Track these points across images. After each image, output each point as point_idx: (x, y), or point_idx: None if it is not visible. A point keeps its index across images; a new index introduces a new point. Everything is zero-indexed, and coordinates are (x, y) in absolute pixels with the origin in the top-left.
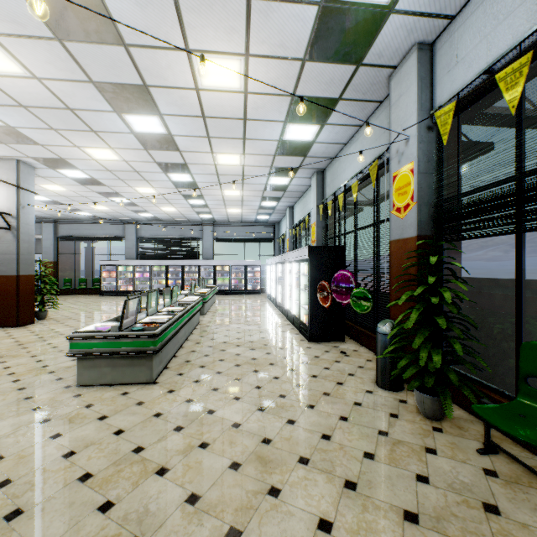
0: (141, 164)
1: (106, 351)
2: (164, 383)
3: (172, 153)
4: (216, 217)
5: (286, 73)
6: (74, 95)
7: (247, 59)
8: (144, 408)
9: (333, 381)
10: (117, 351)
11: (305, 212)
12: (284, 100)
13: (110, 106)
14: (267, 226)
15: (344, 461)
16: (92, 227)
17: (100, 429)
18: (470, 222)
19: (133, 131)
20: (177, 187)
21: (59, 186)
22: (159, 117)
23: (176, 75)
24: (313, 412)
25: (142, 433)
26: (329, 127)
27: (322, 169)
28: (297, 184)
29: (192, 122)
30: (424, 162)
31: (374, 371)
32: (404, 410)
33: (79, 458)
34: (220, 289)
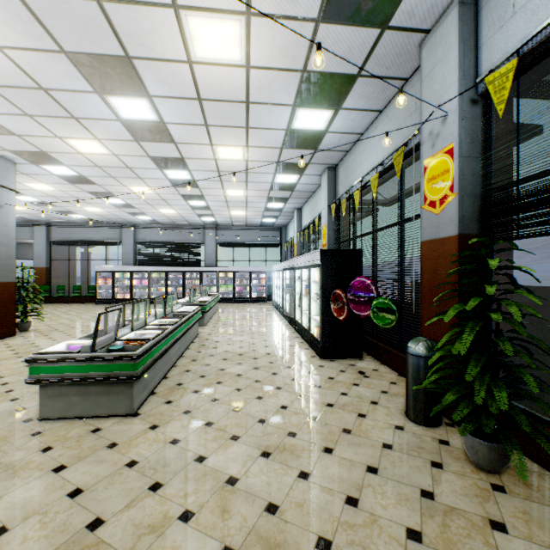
0: (133, 158)
1: (74, 376)
2: (146, 414)
3: (166, 145)
4: (219, 220)
5: (296, 39)
6: (45, 70)
7: (248, 20)
8: (116, 452)
9: (353, 412)
10: (89, 376)
11: (315, 214)
12: (293, 77)
13: (89, 86)
14: (273, 230)
15: (380, 545)
16: (87, 231)
17: (51, 487)
18: (537, 215)
19: (120, 117)
20: (175, 186)
21: (45, 185)
22: (147, 99)
23: (164, 43)
24: (332, 459)
25: (105, 494)
26: (344, 112)
27: (334, 165)
28: (306, 182)
29: (187, 105)
30: (467, 143)
31: (401, 397)
32: (447, 456)
33: (9, 540)
34: (223, 297)
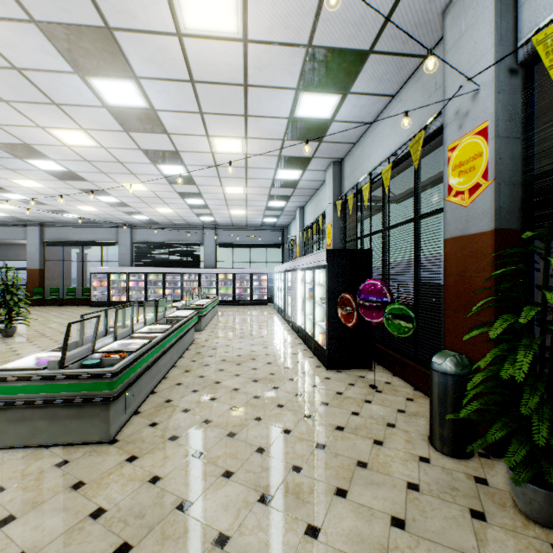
0: (123, 151)
1: (39, 397)
2: (125, 441)
3: (159, 136)
4: (219, 220)
5: (300, 5)
6: (15, 44)
7: None
8: (81, 496)
9: (368, 438)
10: (56, 397)
11: (318, 212)
12: (297, 53)
13: (68, 65)
14: (274, 230)
15: None
16: (82, 231)
17: None
18: None
19: (106, 104)
20: (171, 183)
21: (34, 182)
22: (134, 81)
23: (148, 10)
24: (346, 506)
25: None
26: (353, 97)
27: (340, 159)
28: (309, 178)
29: (178, 89)
30: (504, 121)
31: (421, 418)
32: (489, 502)
33: None
34: (223, 300)
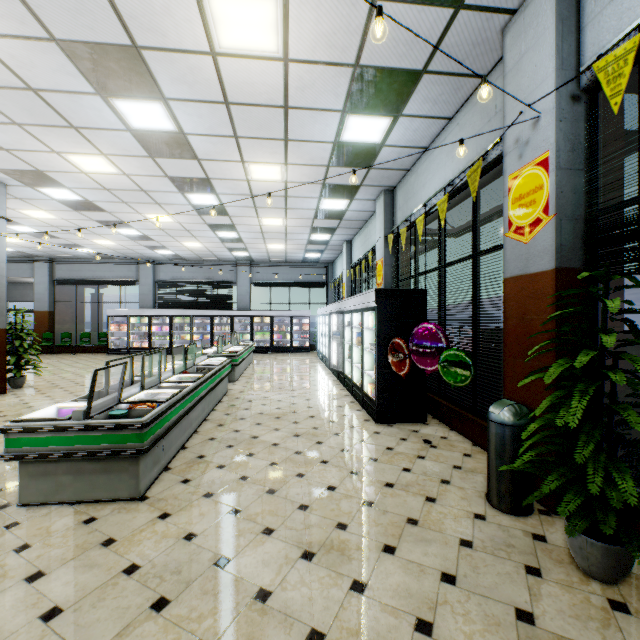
0: (148, 179)
1: (63, 450)
2: (156, 498)
3: (188, 162)
4: (254, 255)
5: (346, 23)
6: (32, 64)
7: None
8: (112, 553)
9: (419, 494)
10: (82, 450)
11: (368, 247)
12: (343, 73)
13: (89, 85)
14: (318, 266)
15: None
16: (98, 268)
17: (20, 605)
18: None
19: (130, 127)
20: (200, 214)
21: (45, 212)
22: (162, 103)
23: (180, 28)
24: (394, 563)
25: (92, 616)
26: (405, 120)
27: (392, 188)
28: (357, 209)
29: (211, 111)
30: (566, 151)
31: (479, 475)
32: (546, 559)
33: None
34: (258, 347)
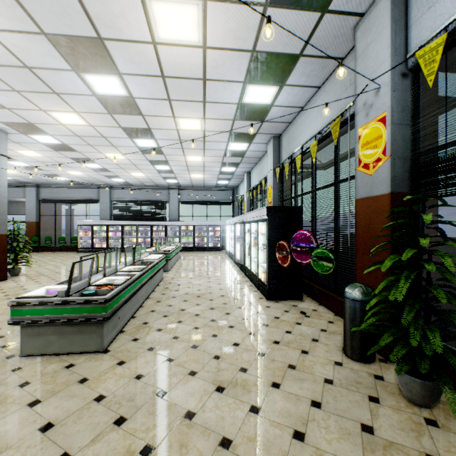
0: (107, 129)
1: (51, 318)
2: (115, 351)
3: (135, 117)
4: (181, 182)
5: (246, 22)
6: (28, 50)
7: (204, 4)
8: (86, 387)
9: (297, 349)
10: (64, 318)
11: (262, 176)
12: (244, 56)
13: (67, 64)
14: (226, 190)
15: None
16: (71, 191)
17: (25, 421)
18: None
19: (95, 93)
20: (143, 153)
21: (34, 152)
22: (118, 76)
23: (131, 26)
24: (279, 394)
25: (74, 429)
26: (287, 88)
27: (278, 135)
28: (254, 149)
29: (152, 82)
30: (398, 112)
31: (338, 335)
32: (383, 391)
33: None
34: (184, 247)
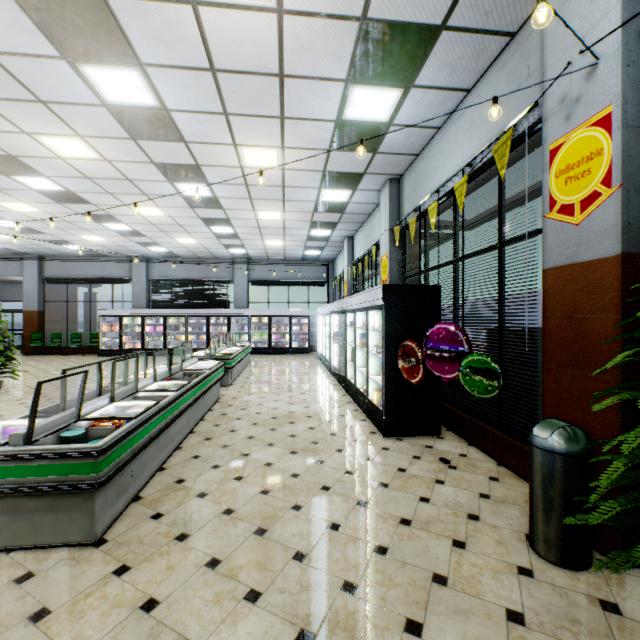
0: (132, 165)
1: None
2: (116, 542)
3: (174, 145)
4: (252, 253)
5: None
6: None
7: None
8: (40, 634)
9: (444, 536)
10: (20, 484)
11: (371, 242)
12: (347, 30)
13: (52, 46)
14: (318, 264)
15: None
16: (89, 266)
17: None
18: None
19: (105, 101)
20: (192, 206)
21: (26, 205)
22: (139, 70)
23: None
24: None
25: None
26: (417, 92)
27: (398, 176)
28: (360, 201)
29: (196, 81)
30: (635, 104)
31: (513, 507)
32: None
33: None
34: (256, 347)
